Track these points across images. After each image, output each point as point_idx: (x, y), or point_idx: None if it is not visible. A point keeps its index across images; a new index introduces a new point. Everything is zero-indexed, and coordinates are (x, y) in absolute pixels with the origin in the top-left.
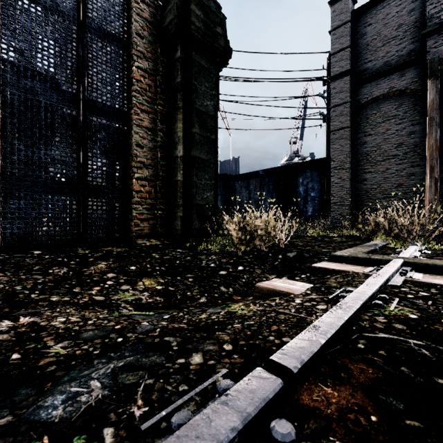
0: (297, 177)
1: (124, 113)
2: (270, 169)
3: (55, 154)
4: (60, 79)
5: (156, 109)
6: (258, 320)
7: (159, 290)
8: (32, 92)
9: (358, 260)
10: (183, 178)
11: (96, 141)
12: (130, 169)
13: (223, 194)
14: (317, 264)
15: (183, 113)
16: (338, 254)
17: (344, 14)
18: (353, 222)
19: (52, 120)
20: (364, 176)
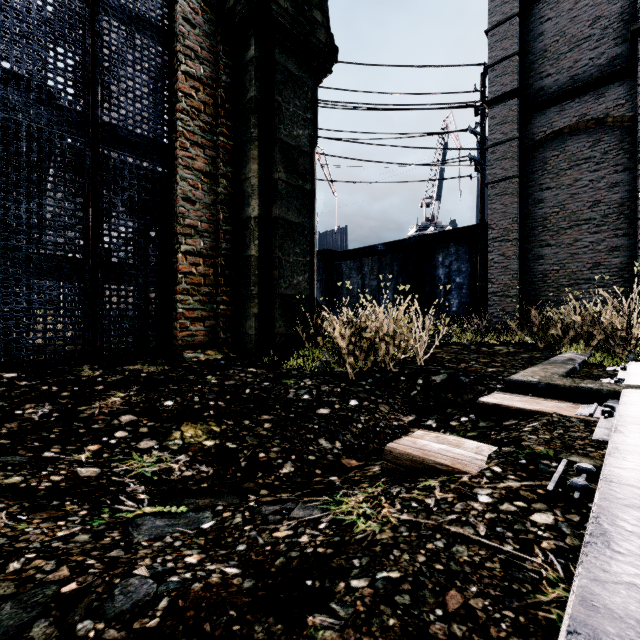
0: (435, 254)
1: (165, 147)
2: (394, 242)
3: (46, 211)
4: (54, 87)
5: (217, 141)
6: (409, 567)
7: (208, 449)
8: (5, 107)
9: (557, 390)
10: (259, 253)
11: (117, 191)
12: (174, 238)
13: (323, 280)
14: (487, 397)
15: (259, 148)
16: (519, 378)
17: (509, 4)
18: (523, 322)
19: (41, 155)
20: (539, 251)
